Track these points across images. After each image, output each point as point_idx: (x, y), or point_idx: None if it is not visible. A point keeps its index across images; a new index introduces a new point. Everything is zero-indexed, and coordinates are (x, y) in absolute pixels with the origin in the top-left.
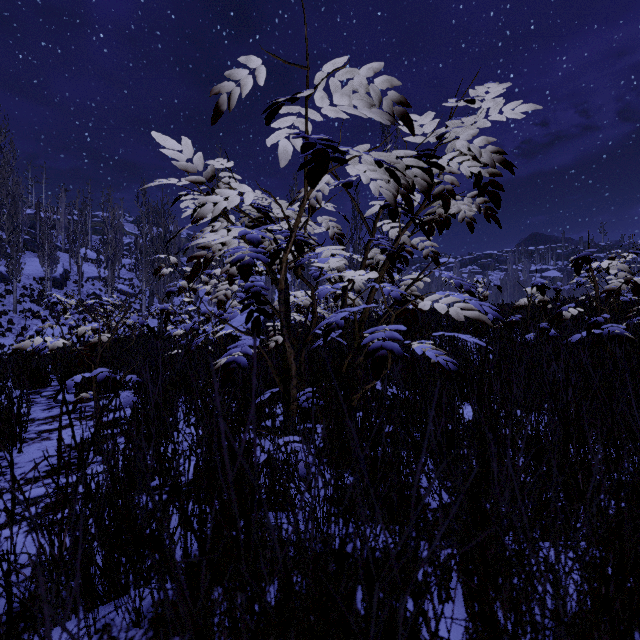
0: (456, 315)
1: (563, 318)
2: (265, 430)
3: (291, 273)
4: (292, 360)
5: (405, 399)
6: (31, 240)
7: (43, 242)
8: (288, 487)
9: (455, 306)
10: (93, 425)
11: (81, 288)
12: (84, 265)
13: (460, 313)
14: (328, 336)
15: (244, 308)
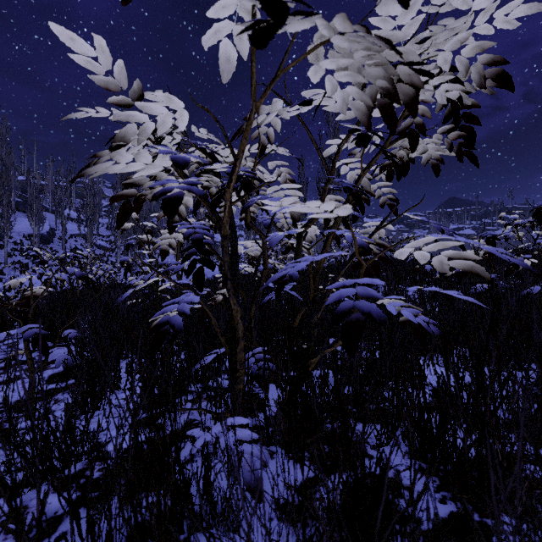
0: (439, 266)
1: (514, 269)
2: (203, 409)
3: (246, 230)
4: (238, 319)
5: (367, 360)
6: (22, 202)
7: (31, 204)
8: (229, 498)
9: (442, 254)
10: (1, 397)
11: (65, 243)
12: (68, 224)
13: (445, 263)
14: (281, 290)
15: (186, 258)
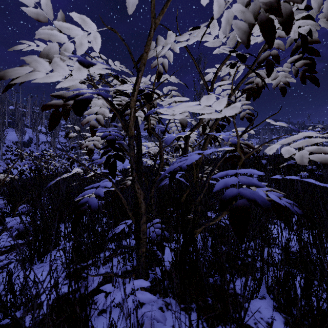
0: (299, 159)
1: None
2: (113, 273)
3: (148, 139)
4: (141, 200)
5: None
6: (12, 122)
7: (17, 123)
8: None
9: (305, 149)
10: None
11: (38, 147)
12: (40, 135)
13: (306, 157)
14: (173, 177)
15: (103, 154)
